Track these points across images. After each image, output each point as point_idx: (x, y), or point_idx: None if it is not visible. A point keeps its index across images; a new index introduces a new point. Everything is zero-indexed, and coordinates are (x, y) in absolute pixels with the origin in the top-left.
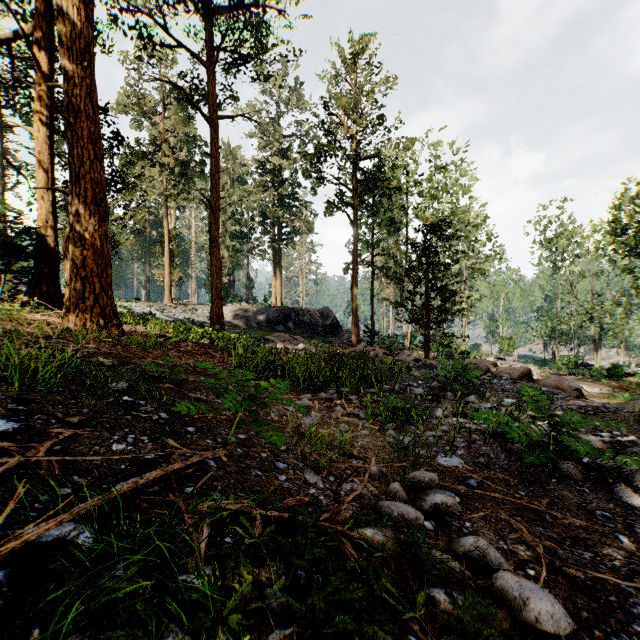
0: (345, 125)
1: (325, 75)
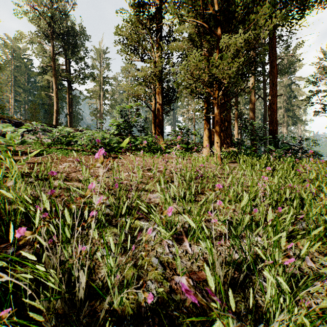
0: (324, 79)
1: (313, 62)
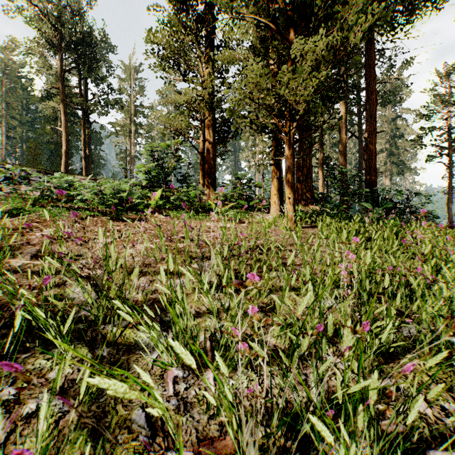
0: (440, 112)
1: (425, 89)
